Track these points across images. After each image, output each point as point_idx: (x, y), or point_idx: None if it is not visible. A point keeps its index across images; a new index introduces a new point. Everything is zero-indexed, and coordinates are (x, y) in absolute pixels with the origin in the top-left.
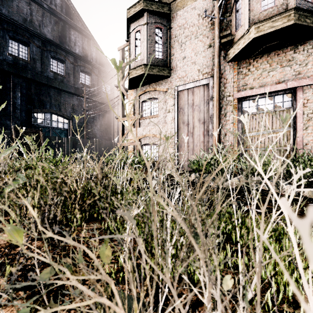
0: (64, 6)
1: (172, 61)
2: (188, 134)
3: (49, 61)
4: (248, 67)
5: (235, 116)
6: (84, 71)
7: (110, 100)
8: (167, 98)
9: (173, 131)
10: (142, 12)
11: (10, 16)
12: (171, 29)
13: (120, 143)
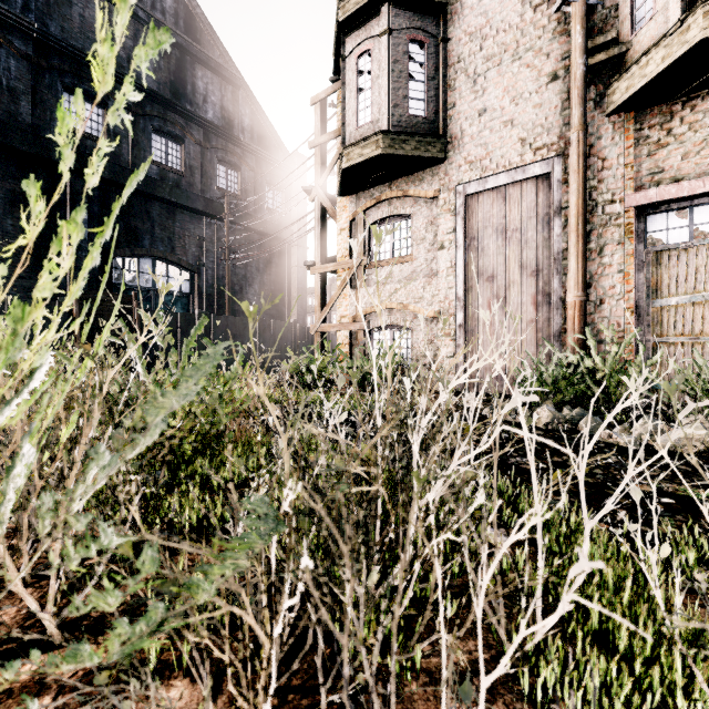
0: (181, 12)
1: (450, 123)
2: (493, 302)
3: (150, 139)
4: (666, 124)
5: (630, 253)
6: (225, 160)
7: (282, 225)
8: (435, 213)
9: (454, 296)
10: (376, 4)
11: (65, 40)
12: (447, 42)
13: (317, 324)
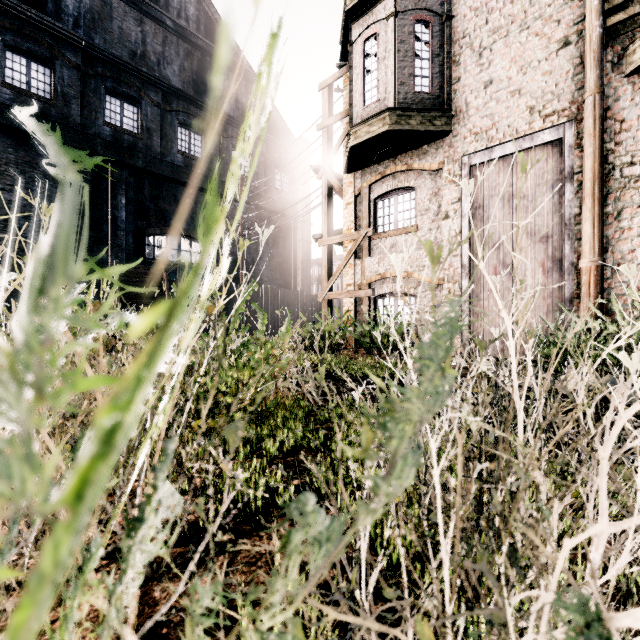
0: (202, 19)
1: (454, 97)
2: (498, 268)
3: (176, 132)
4: None
5: None
6: None
7: (288, 204)
8: (439, 184)
9: (459, 263)
10: None
11: (107, 50)
12: (452, 19)
13: (324, 292)
